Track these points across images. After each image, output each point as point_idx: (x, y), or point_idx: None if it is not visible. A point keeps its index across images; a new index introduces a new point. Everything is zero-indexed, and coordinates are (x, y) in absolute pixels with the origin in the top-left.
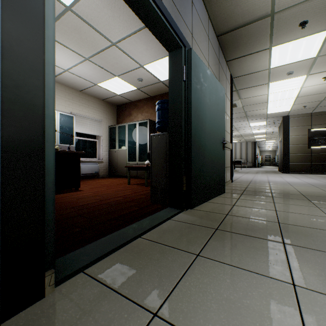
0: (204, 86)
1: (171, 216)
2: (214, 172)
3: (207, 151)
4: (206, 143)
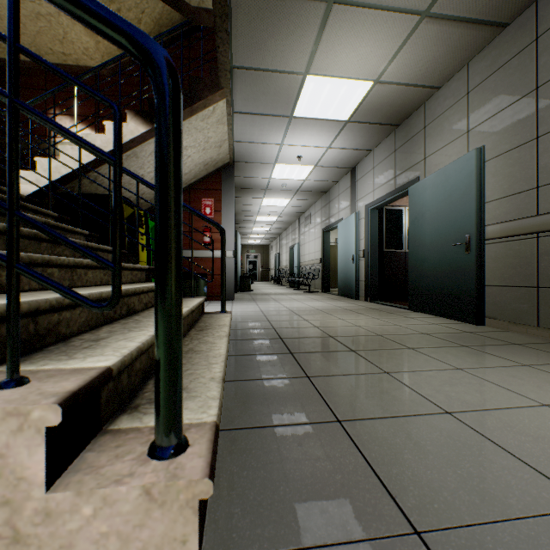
0: (423, 201)
1: (402, 308)
2: (440, 286)
3: (427, 262)
4: (426, 255)
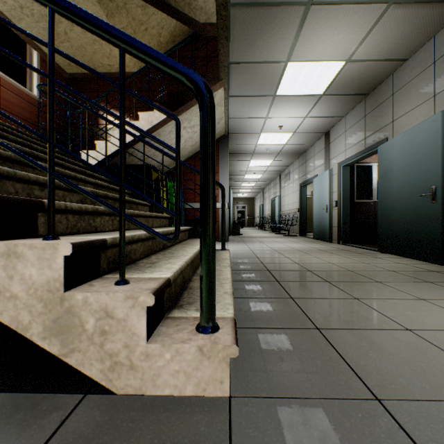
0: (390, 158)
1: (371, 250)
2: (407, 231)
3: (395, 210)
4: (393, 204)
